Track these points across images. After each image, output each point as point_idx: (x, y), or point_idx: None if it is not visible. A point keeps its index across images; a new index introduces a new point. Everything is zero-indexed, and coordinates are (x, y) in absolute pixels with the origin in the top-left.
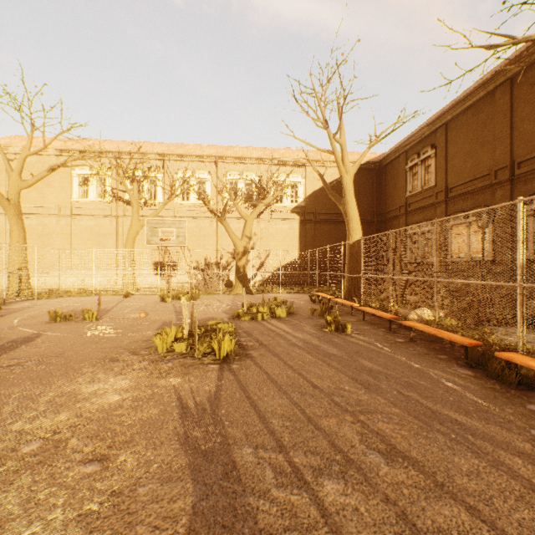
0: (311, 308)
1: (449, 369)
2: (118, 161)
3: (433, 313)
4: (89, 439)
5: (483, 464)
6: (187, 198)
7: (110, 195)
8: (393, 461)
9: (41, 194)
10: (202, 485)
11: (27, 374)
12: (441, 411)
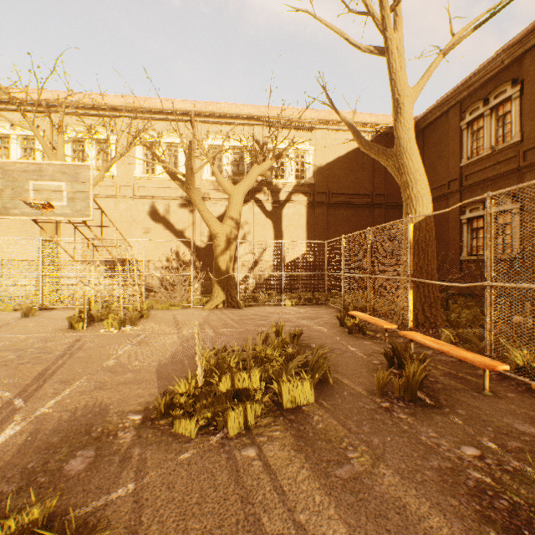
0: (379, 376)
1: None
2: (52, 117)
3: None
4: None
5: None
6: None
7: None
8: None
9: None
10: None
11: None
12: None
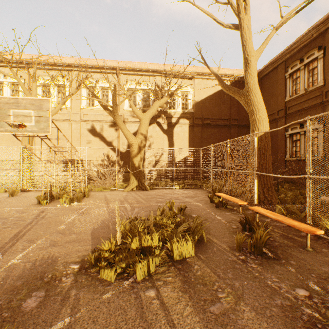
0: (237, 238)
1: None
2: (30, 70)
3: None
4: None
5: None
6: None
7: None
8: None
9: None
10: None
11: None
12: None
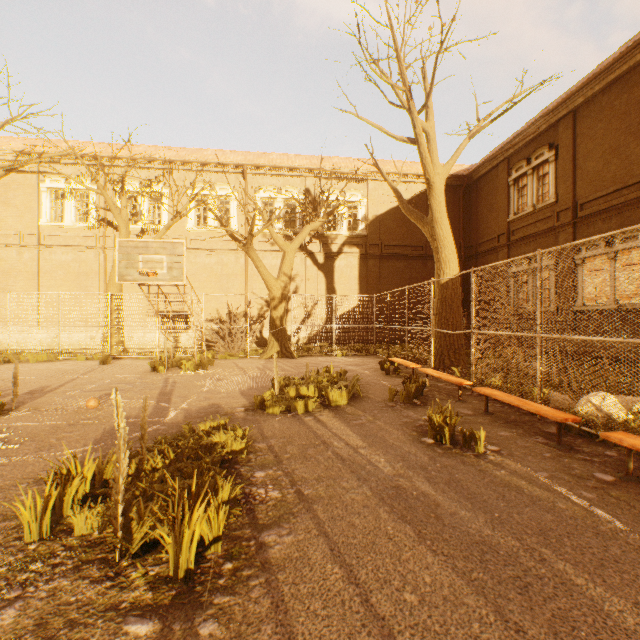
0: (390, 389)
1: None
2: (106, 171)
3: None
4: None
5: None
6: None
7: (95, 217)
8: None
9: None
10: None
11: None
12: None
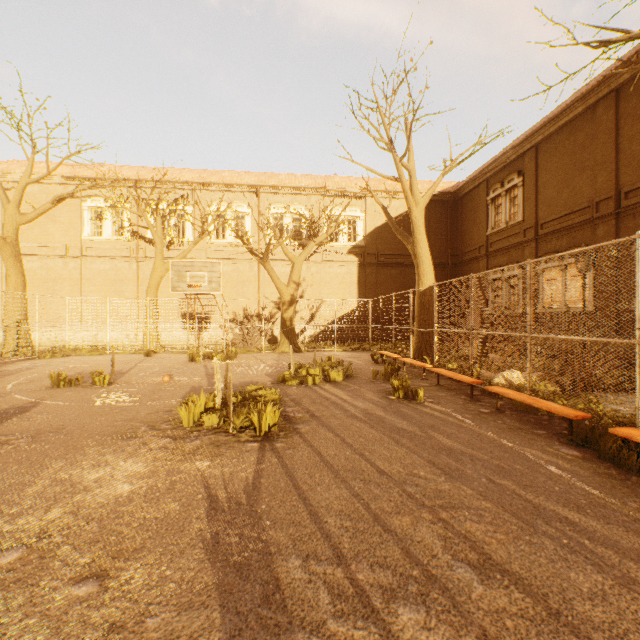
0: (373, 370)
1: (549, 448)
2: (138, 191)
3: (526, 376)
4: (86, 546)
5: (609, 582)
6: (223, 236)
7: (129, 232)
8: (489, 578)
9: (45, 231)
10: (234, 614)
11: (15, 455)
12: (546, 506)
